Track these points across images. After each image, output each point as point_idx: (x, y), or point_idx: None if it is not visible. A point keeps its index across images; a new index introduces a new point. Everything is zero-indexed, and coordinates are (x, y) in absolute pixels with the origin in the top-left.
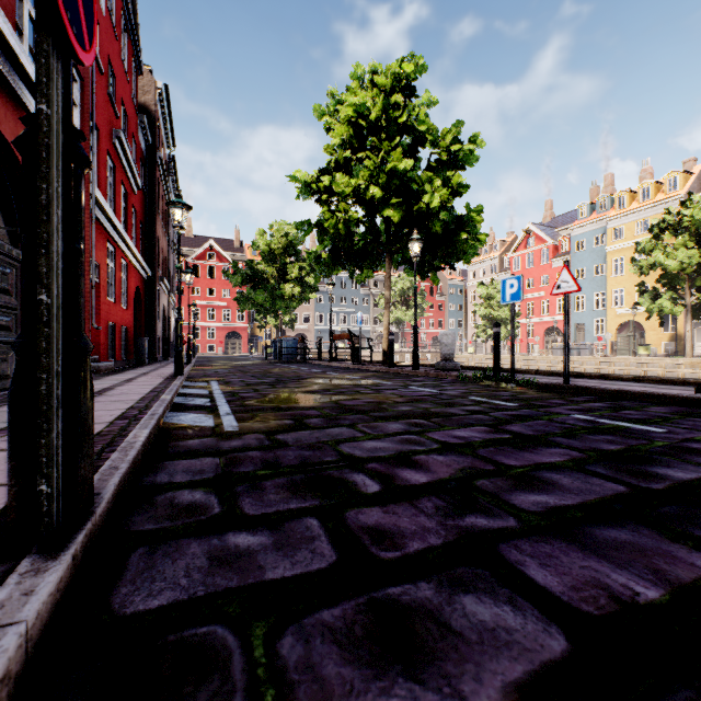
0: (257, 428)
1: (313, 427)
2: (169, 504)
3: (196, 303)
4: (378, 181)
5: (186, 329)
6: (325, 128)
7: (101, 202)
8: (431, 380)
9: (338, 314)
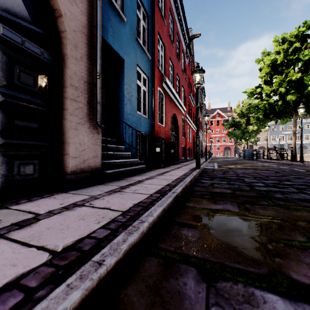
0: (220, 168)
1: (232, 169)
2: (206, 171)
3: (211, 136)
4: (282, 86)
5: (208, 146)
6: (258, 70)
7: (187, 116)
8: (298, 166)
9: (286, 135)
